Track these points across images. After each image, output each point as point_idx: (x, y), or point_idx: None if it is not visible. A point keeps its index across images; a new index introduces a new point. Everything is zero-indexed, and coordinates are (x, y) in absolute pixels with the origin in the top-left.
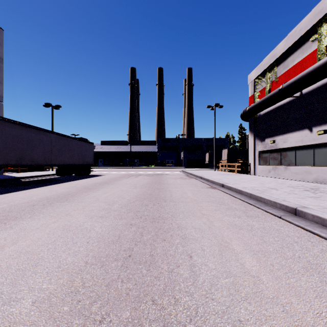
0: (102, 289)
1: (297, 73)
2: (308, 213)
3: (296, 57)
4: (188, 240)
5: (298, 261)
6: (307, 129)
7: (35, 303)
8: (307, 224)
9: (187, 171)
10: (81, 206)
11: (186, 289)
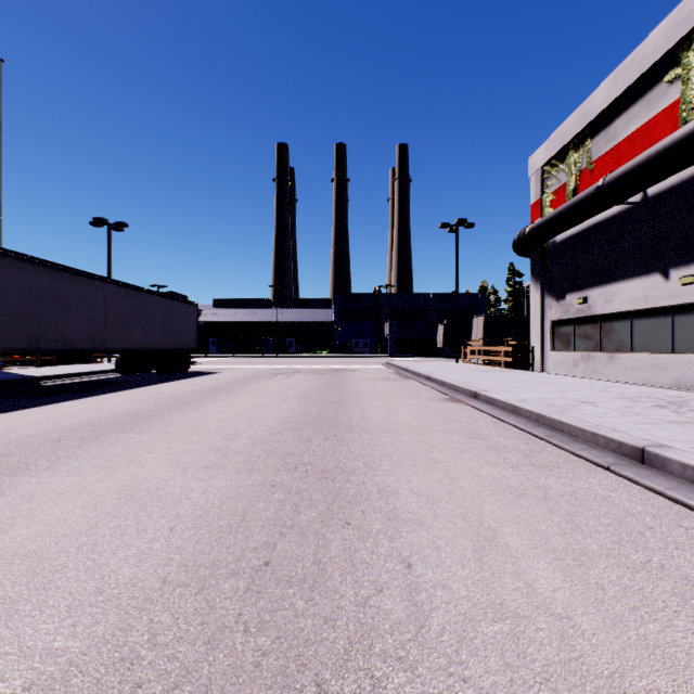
0: (196, 652)
1: (636, 152)
2: (673, 460)
3: (633, 117)
4: (402, 523)
5: (661, 578)
6: (658, 272)
7: (30, 690)
8: (670, 484)
9: (398, 365)
10: (164, 441)
11: (399, 652)
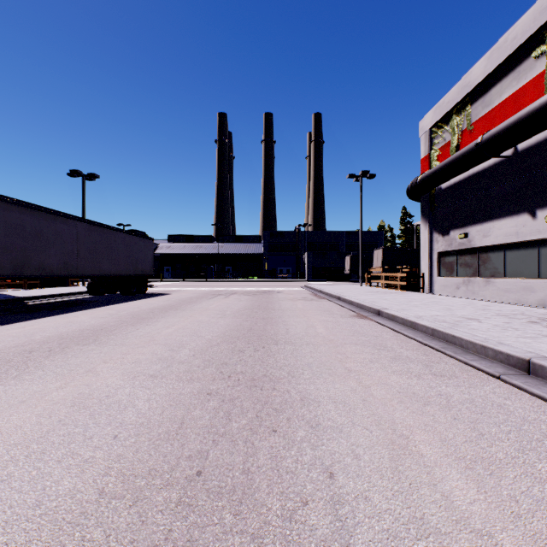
0: None
1: (508, 114)
2: None
3: (505, 87)
4: (323, 431)
5: None
6: (526, 212)
7: None
8: None
9: (315, 287)
10: (119, 352)
11: None
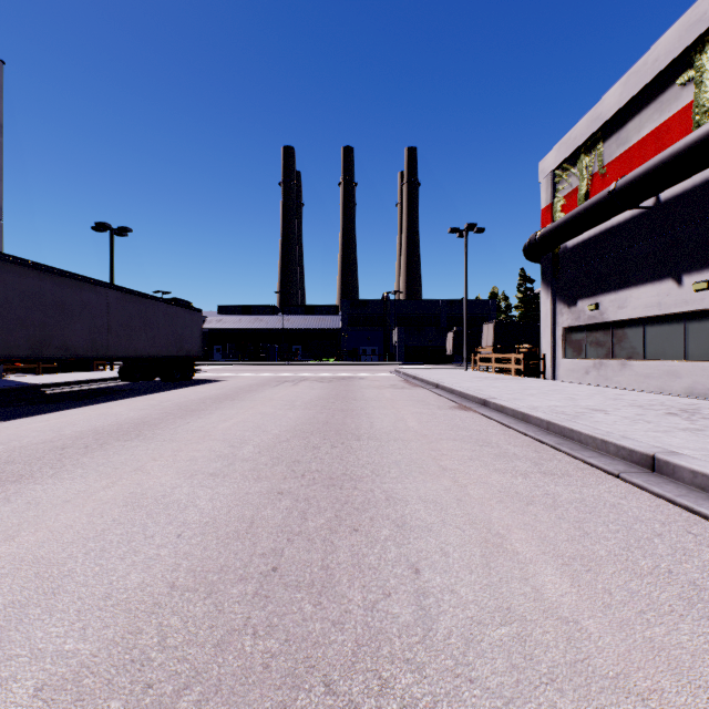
0: (206, 654)
1: (649, 155)
2: (683, 468)
3: (645, 121)
4: (410, 530)
5: (669, 583)
6: (670, 278)
7: (42, 690)
8: (680, 491)
9: (407, 372)
10: (170, 449)
11: (406, 654)
